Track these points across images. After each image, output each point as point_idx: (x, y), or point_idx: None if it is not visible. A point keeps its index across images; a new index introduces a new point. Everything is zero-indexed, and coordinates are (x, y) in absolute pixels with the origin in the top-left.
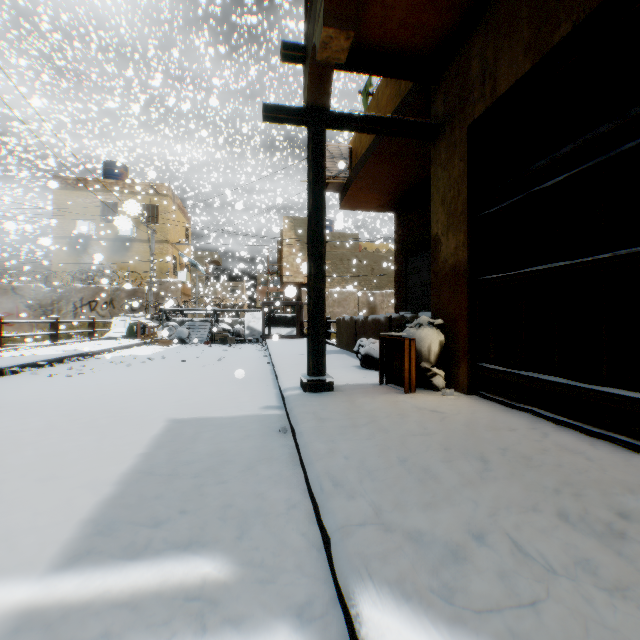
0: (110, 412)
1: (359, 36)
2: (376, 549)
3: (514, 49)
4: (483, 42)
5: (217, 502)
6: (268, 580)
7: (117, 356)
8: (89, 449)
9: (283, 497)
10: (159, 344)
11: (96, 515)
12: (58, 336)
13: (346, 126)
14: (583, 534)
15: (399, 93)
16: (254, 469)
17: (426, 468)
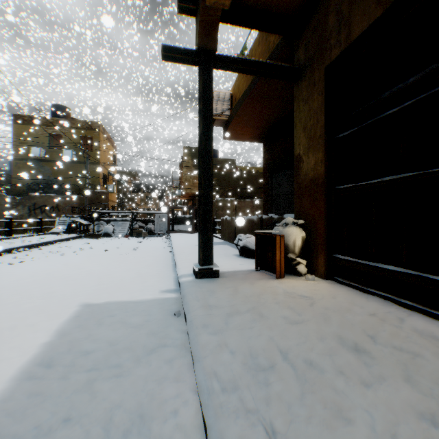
0: (32, 298)
1: None
2: None
3: (367, 0)
4: None
5: (105, 403)
6: None
7: (56, 247)
8: None
9: (172, 393)
10: (91, 237)
11: None
12: (12, 232)
13: (229, 67)
14: None
15: (268, 49)
16: (148, 358)
17: (309, 363)
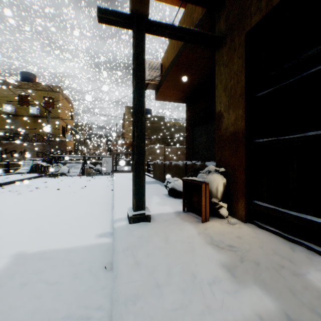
0: None
1: None
2: None
3: None
4: None
5: None
6: None
7: (17, 186)
8: None
9: None
10: (49, 176)
11: None
12: None
13: (160, 32)
14: None
15: (192, 24)
16: None
17: None
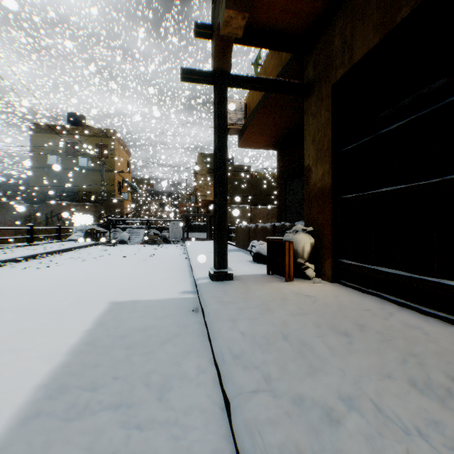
0: (67, 296)
1: (252, 19)
2: (267, 414)
3: (366, 28)
4: (343, 23)
5: (143, 369)
6: (180, 437)
7: (76, 253)
8: (48, 326)
9: (194, 364)
10: (107, 244)
11: (48, 381)
12: (33, 239)
13: (242, 85)
14: (429, 398)
15: (281, 63)
16: (173, 341)
17: (304, 342)
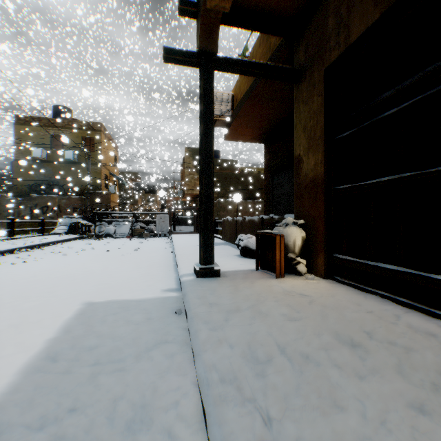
0: (36, 296)
1: None
2: None
3: (365, 3)
4: (338, 1)
5: (109, 395)
6: None
7: (58, 247)
8: (4, 335)
9: (173, 386)
10: (92, 238)
11: None
12: (14, 232)
13: (230, 68)
14: None
15: (269, 50)
16: (150, 353)
17: (306, 357)
